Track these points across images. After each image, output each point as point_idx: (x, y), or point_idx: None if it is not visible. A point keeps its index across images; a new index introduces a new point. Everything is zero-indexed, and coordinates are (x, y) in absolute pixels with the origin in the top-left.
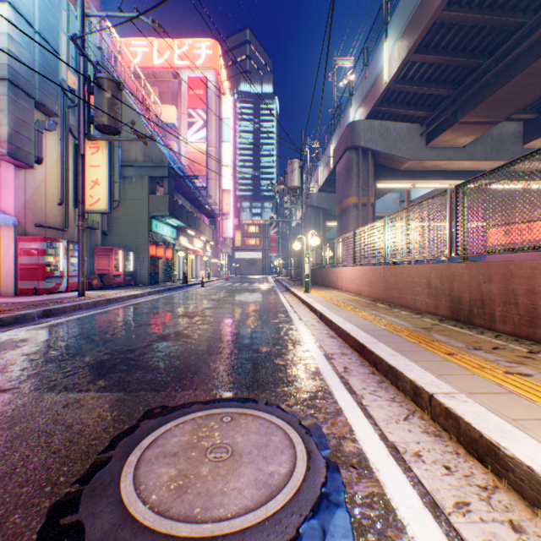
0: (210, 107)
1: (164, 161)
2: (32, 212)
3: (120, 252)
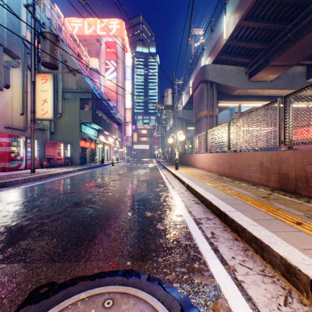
0: (118, 59)
1: (89, 89)
2: (2, 119)
3: (61, 144)
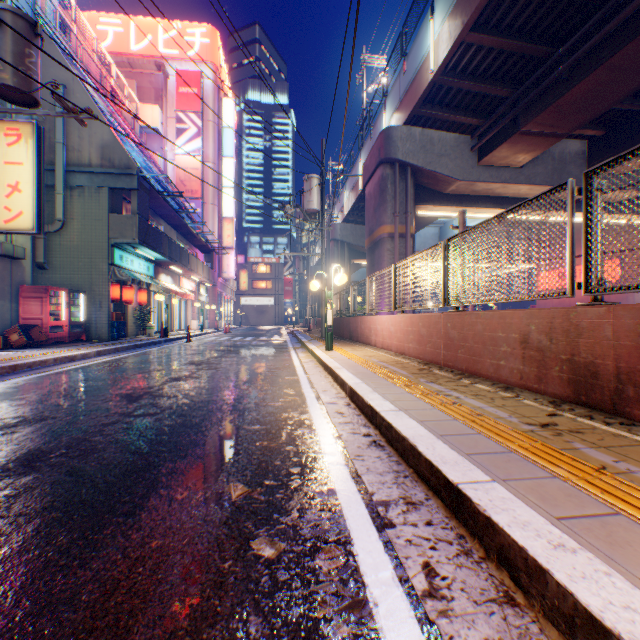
0: (206, 111)
1: (132, 167)
2: None
3: (62, 293)
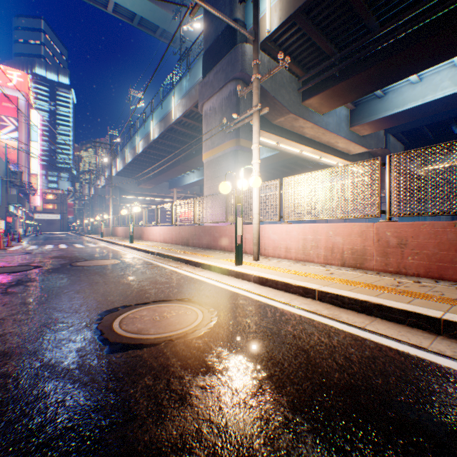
0: (21, 117)
1: None
2: None
3: None
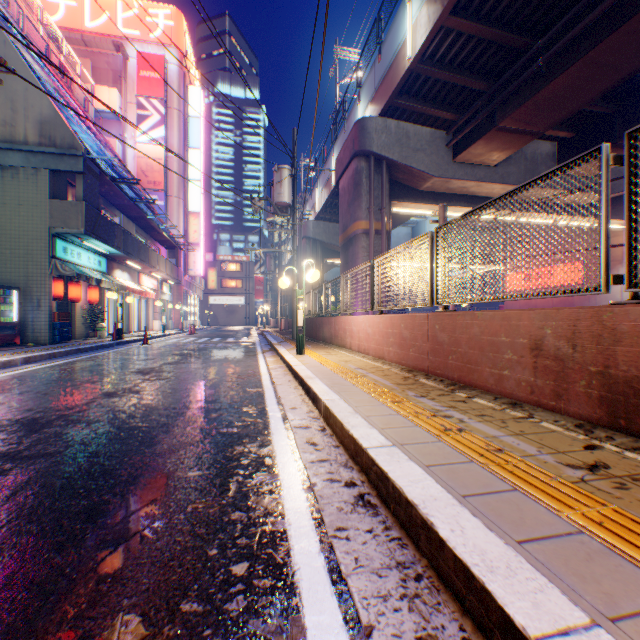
0: (170, 98)
1: (77, 147)
2: None
3: None
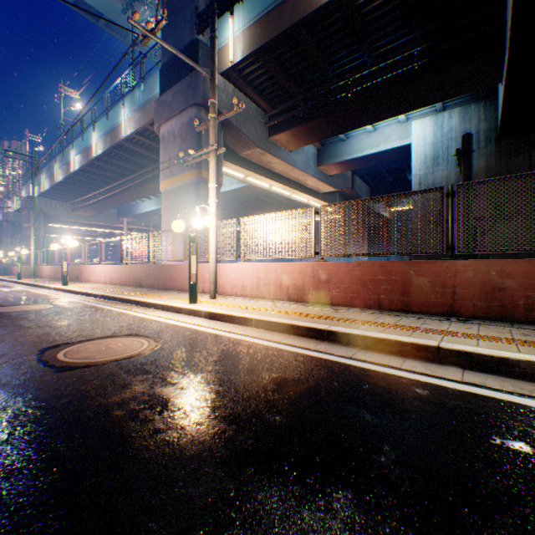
0: None
1: None
2: None
3: None
